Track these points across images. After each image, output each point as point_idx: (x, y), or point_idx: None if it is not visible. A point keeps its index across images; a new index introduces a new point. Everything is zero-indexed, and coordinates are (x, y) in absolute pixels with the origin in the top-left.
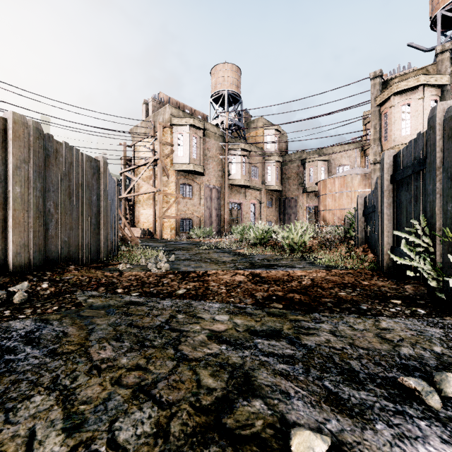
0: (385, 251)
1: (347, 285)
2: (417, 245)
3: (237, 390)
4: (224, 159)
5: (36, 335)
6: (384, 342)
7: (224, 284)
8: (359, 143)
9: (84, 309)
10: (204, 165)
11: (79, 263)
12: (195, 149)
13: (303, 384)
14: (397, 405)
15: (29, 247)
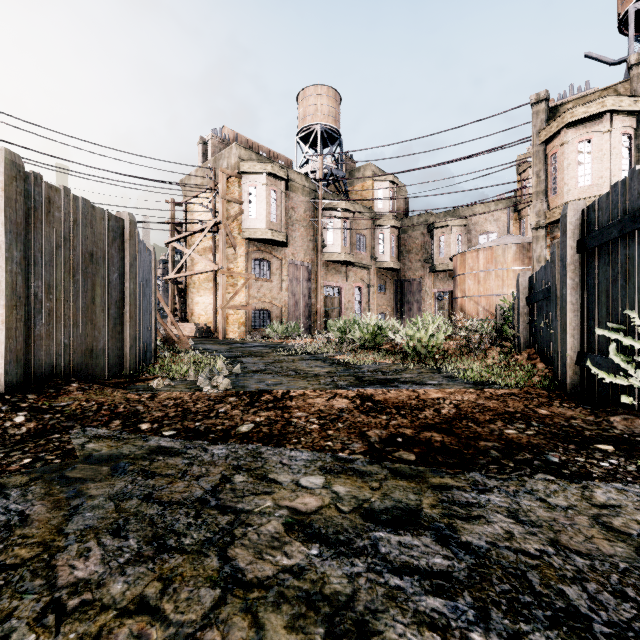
0: (568, 359)
1: (515, 416)
2: (627, 351)
3: None
4: (317, 223)
5: None
6: (615, 539)
7: (317, 415)
8: (512, 200)
9: (75, 464)
10: (287, 232)
11: (89, 378)
12: (274, 208)
13: None
14: None
15: None
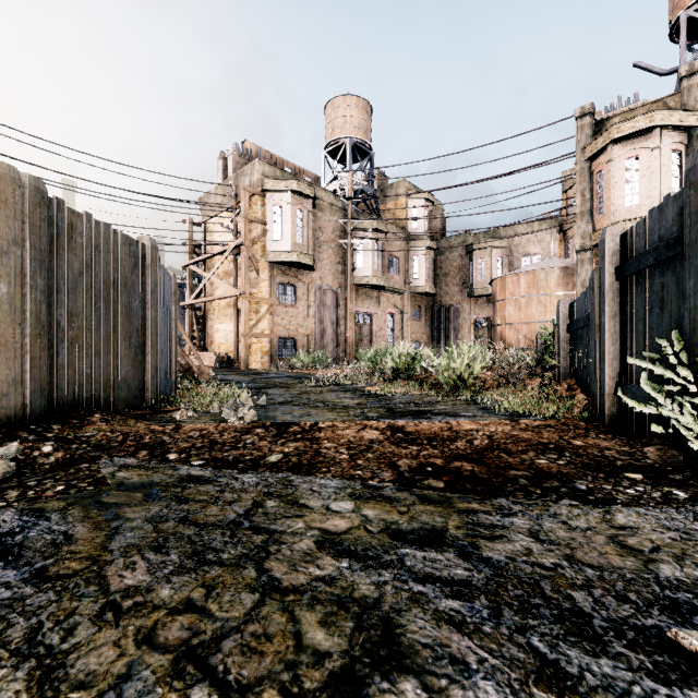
0: (606, 389)
1: (549, 447)
2: (663, 381)
3: (370, 657)
4: (346, 244)
5: (17, 539)
6: (627, 554)
7: (346, 446)
8: (556, 219)
9: (108, 491)
10: (314, 254)
11: (110, 409)
12: (300, 229)
13: (492, 643)
14: (675, 691)
15: (23, 384)
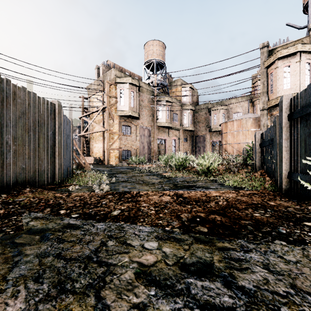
0: (283, 175)
1: (258, 206)
2: None
3: None
4: (154, 108)
5: None
6: None
7: (154, 205)
8: (249, 96)
9: (21, 234)
10: (139, 112)
11: (36, 185)
12: (132, 100)
13: None
14: None
15: None
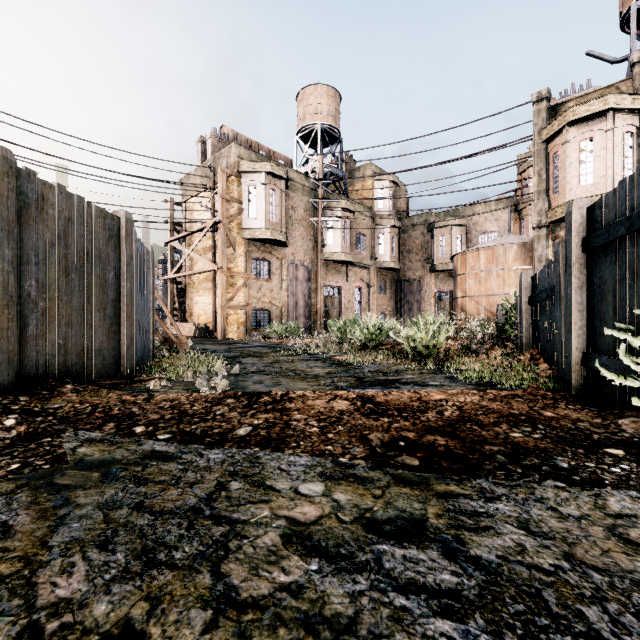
0: (573, 360)
1: (520, 419)
2: (636, 352)
3: None
4: (317, 223)
5: None
6: (633, 552)
7: (317, 417)
8: (512, 199)
9: (64, 470)
10: (287, 232)
11: (84, 379)
12: (274, 208)
13: None
14: None
15: None
